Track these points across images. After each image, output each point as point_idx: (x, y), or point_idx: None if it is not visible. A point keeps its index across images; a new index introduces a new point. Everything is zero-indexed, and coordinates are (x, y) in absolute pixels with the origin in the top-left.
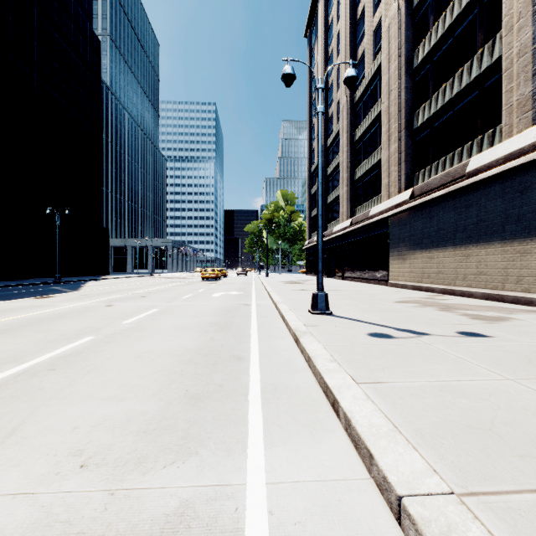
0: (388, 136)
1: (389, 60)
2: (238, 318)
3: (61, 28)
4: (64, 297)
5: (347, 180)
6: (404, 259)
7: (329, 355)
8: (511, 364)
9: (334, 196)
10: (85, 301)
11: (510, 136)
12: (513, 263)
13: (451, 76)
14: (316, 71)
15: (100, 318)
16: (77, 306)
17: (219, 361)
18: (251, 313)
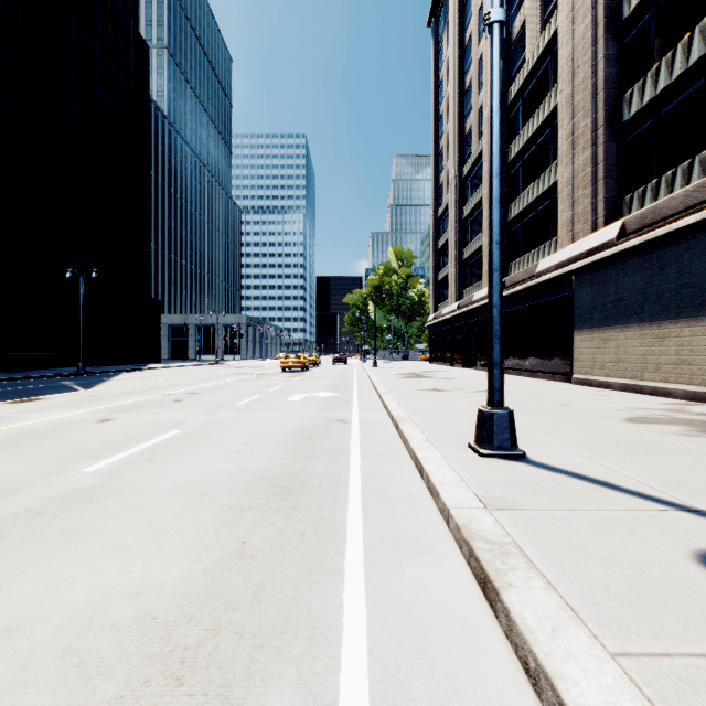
0: (571, 141)
1: (574, 19)
2: (322, 460)
3: (94, 27)
4: (53, 401)
5: None
6: (603, 339)
7: None
8: None
9: (474, 248)
10: (78, 409)
11: None
12: None
13: (702, 17)
14: (446, 72)
15: (52, 455)
16: (51, 420)
17: None
18: (350, 445)
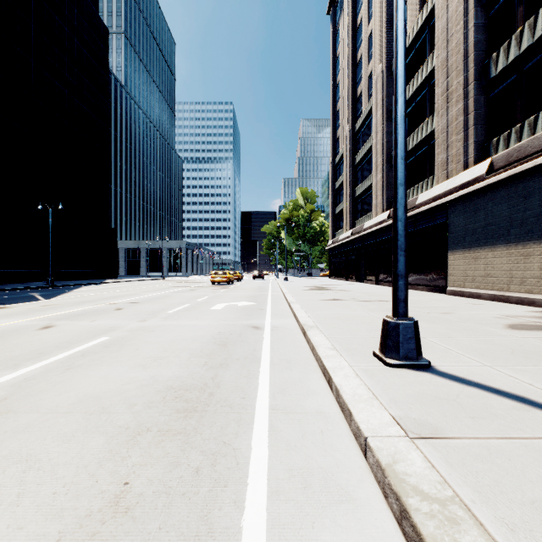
0: (445, 96)
1: None
2: (233, 369)
3: (63, 11)
4: (12, 310)
5: (383, 165)
6: (474, 258)
7: None
8: None
9: (364, 187)
10: (29, 316)
11: None
12: None
13: None
14: (342, 49)
15: None
16: None
17: None
18: (261, 352)
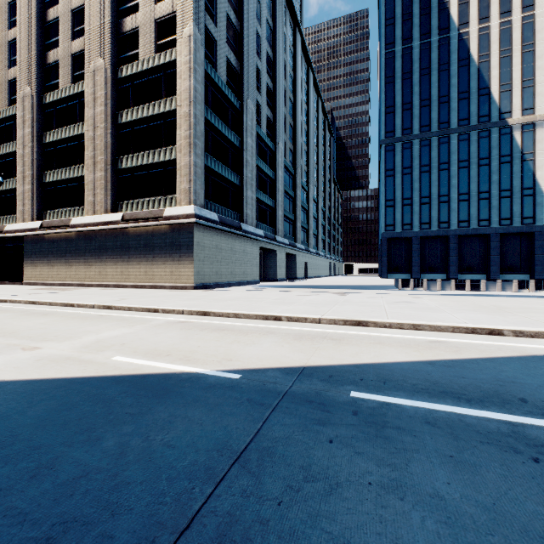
0: (23, 176)
1: (25, 123)
2: None
3: None
4: None
5: None
6: (36, 266)
7: None
8: (57, 294)
9: None
10: None
11: (88, 214)
12: (88, 270)
13: (66, 166)
14: None
15: None
16: None
17: None
18: None
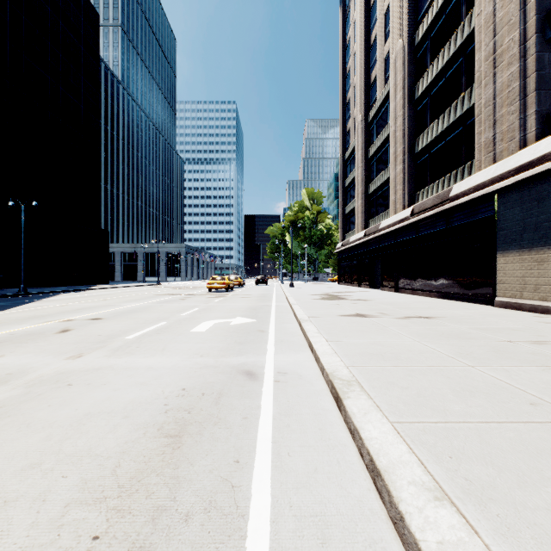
0: (492, 60)
1: None
2: None
3: None
4: None
5: (404, 154)
6: (538, 260)
7: None
8: None
9: (380, 182)
10: None
11: None
12: None
13: None
14: (352, 33)
15: None
16: None
17: None
18: (251, 473)
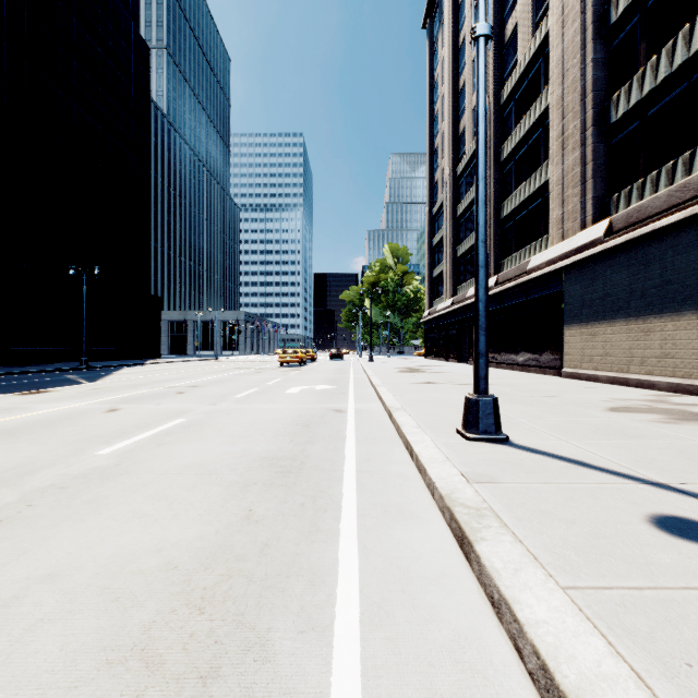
0: (561, 142)
1: (564, 23)
2: (319, 445)
3: (95, 29)
4: (61, 393)
5: (490, 219)
6: (592, 334)
7: (640, 688)
8: None
9: (468, 245)
10: (86, 400)
11: None
12: None
13: (685, 24)
14: (441, 72)
15: (68, 440)
16: (61, 410)
17: (229, 649)
18: (346, 431)
